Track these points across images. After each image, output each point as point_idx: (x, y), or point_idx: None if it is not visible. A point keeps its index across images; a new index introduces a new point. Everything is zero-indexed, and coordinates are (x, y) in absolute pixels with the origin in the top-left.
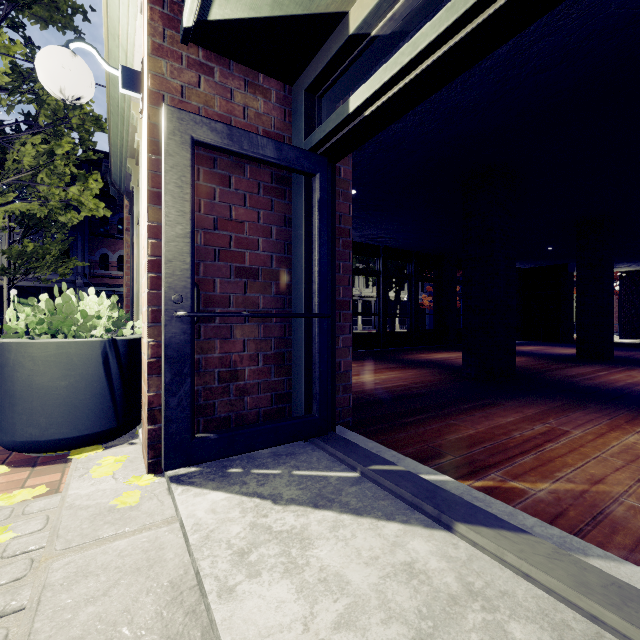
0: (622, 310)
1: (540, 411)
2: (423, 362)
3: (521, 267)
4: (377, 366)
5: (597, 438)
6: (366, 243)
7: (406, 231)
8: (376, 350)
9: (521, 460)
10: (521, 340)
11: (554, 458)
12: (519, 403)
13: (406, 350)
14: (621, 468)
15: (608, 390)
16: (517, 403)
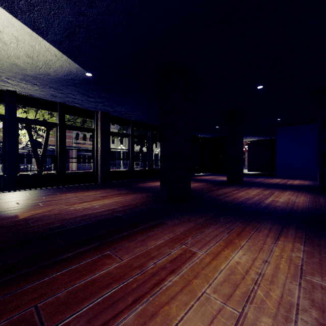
0: (249, 158)
1: (187, 229)
2: (146, 188)
3: (207, 136)
4: (113, 193)
5: (212, 260)
6: (120, 117)
7: (141, 110)
8: (127, 180)
9: (122, 321)
10: (207, 173)
11: (160, 307)
12: (178, 221)
13: (144, 180)
14: (217, 316)
15: (235, 204)
16: (177, 221)
